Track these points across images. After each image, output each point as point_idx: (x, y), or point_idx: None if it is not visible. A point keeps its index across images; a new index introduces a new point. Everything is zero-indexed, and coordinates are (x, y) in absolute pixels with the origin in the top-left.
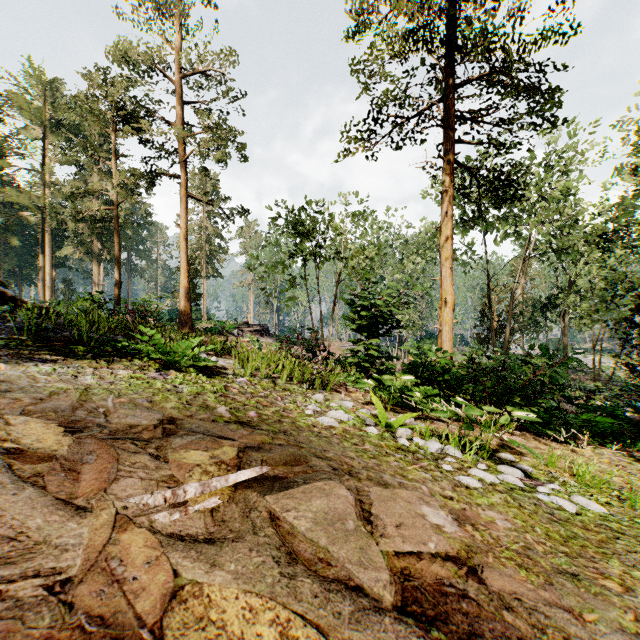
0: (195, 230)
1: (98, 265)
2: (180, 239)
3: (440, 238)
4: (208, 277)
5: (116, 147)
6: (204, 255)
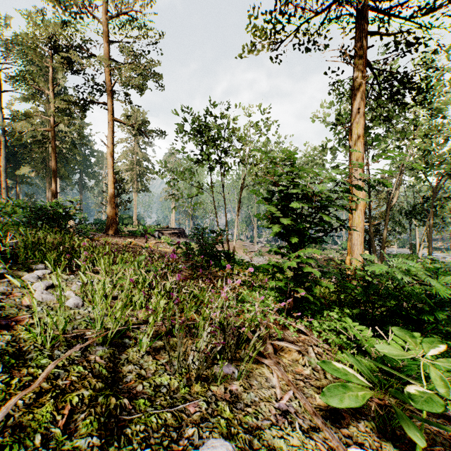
0: (128, 155)
1: (51, 181)
2: (107, 156)
3: (351, 137)
4: (138, 191)
5: (54, 79)
6: (135, 174)
